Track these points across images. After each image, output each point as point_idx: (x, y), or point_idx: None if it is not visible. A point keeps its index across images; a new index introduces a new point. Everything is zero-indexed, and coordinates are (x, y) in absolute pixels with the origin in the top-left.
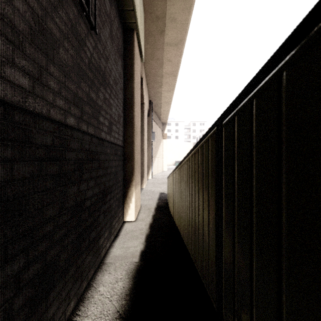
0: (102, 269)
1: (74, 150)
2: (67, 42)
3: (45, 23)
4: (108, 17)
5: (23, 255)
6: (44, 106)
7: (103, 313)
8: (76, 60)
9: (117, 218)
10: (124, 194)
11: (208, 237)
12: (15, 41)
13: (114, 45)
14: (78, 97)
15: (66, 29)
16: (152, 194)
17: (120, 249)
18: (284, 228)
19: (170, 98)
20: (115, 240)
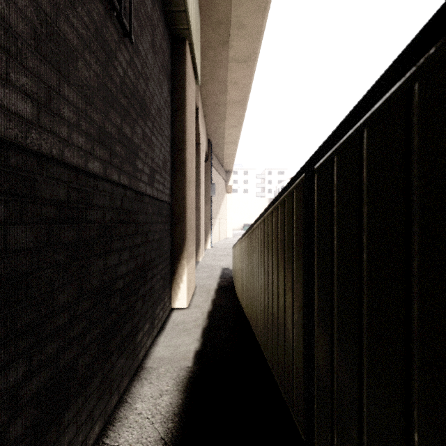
0: (140, 376)
1: (99, 208)
2: (90, 54)
3: (57, 25)
4: (149, 21)
5: (23, 360)
6: (55, 144)
7: (140, 441)
8: (102, 80)
9: (161, 304)
10: (171, 271)
11: (292, 335)
12: (11, 49)
13: (157, 61)
14: (105, 132)
15: (88, 34)
16: (211, 271)
17: (166, 348)
18: (415, 328)
19: (236, 136)
20: (159, 335)
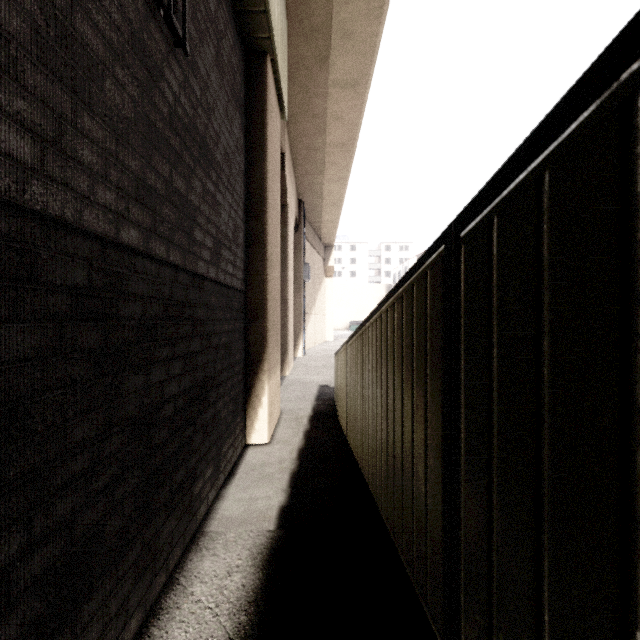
0: (199, 545)
1: (138, 297)
2: (123, 69)
3: (72, 24)
4: (213, 25)
5: (19, 528)
6: (70, 201)
7: None
8: (142, 109)
9: (231, 438)
10: (246, 390)
11: (425, 489)
12: None
13: (224, 84)
14: (147, 186)
15: (121, 40)
16: (303, 389)
17: (238, 503)
18: (639, 494)
19: (340, 195)
20: (227, 484)
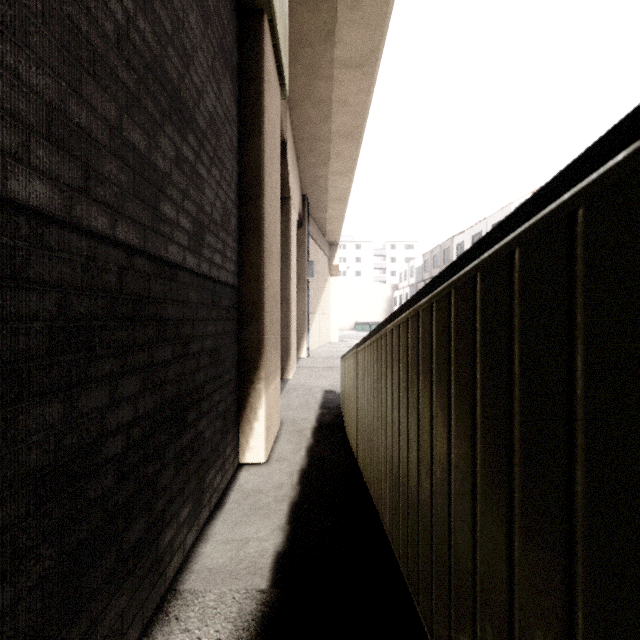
0: (169, 613)
1: (51, 286)
2: None
3: None
4: None
5: None
6: None
7: None
8: (61, 5)
9: (219, 461)
10: (239, 401)
11: None
12: None
13: (210, 34)
14: (71, 124)
15: None
16: (307, 395)
17: (224, 546)
18: None
19: (345, 189)
20: (213, 518)
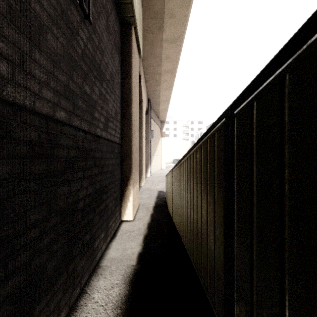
0: (97, 272)
1: (65, 147)
2: (57, 29)
3: (29, 4)
4: (104, 9)
5: (0, 268)
6: (28, 96)
7: None
8: (67, 50)
9: (114, 218)
10: (121, 193)
11: (214, 247)
12: None
13: (110, 39)
14: (70, 90)
15: (56, 14)
16: (150, 193)
17: (117, 251)
18: None
19: (168, 96)
20: (111, 241)
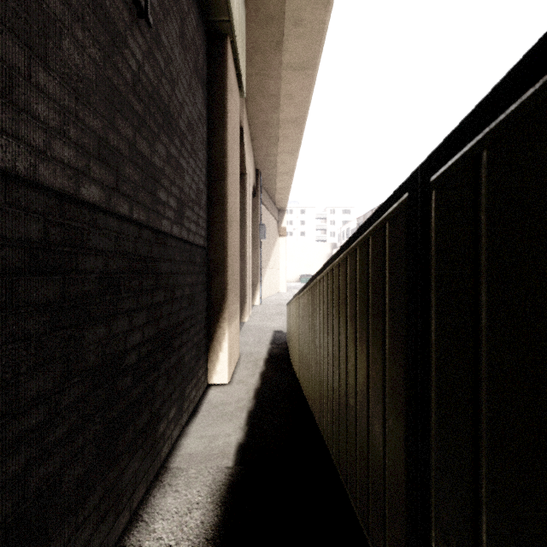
0: (163, 481)
1: (99, 252)
2: (83, 31)
3: None
4: (176, 4)
5: None
6: (22, 154)
7: None
8: (104, 72)
9: (194, 380)
10: (208, 336)
11: (383, 449)
12: None
13: (188, 60)
14: (109, 146)
15: (81, 2)
16: (260, 334)
17: (199, 440)
18: None
19: (291, 165)
20: (190, 422)
